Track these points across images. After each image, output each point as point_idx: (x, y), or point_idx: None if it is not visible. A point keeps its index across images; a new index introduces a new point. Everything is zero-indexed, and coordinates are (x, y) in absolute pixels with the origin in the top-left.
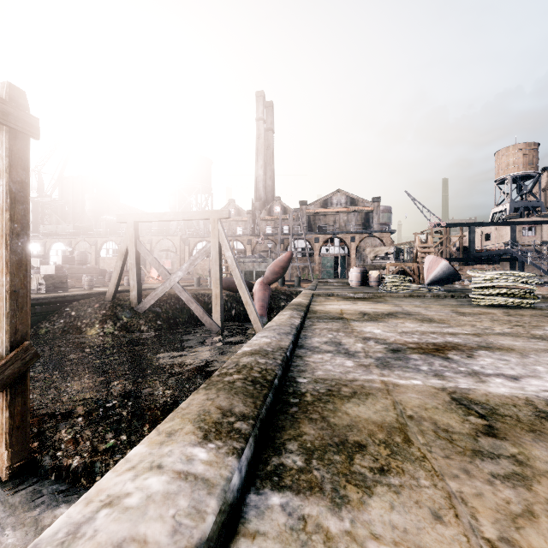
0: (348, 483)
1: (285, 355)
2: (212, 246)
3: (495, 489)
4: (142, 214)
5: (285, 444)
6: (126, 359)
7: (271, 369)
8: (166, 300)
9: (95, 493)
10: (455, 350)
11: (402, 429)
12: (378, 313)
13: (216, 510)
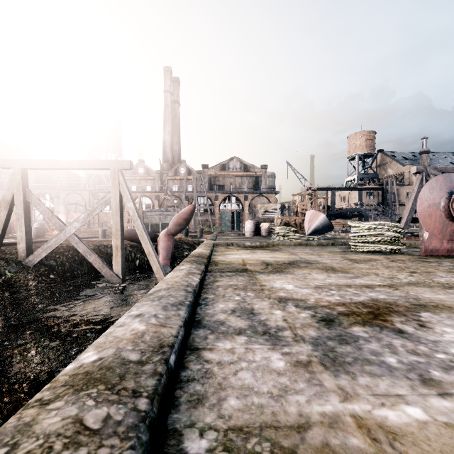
0: None
1: (164, 370)
2: (112, 196)
3: None
4: (31, 160)
5: None
6: (1, 321)
7: None
8: (63, 253)
9: None
10: (395, 314)
11: None
12: (279, 263)
13: None
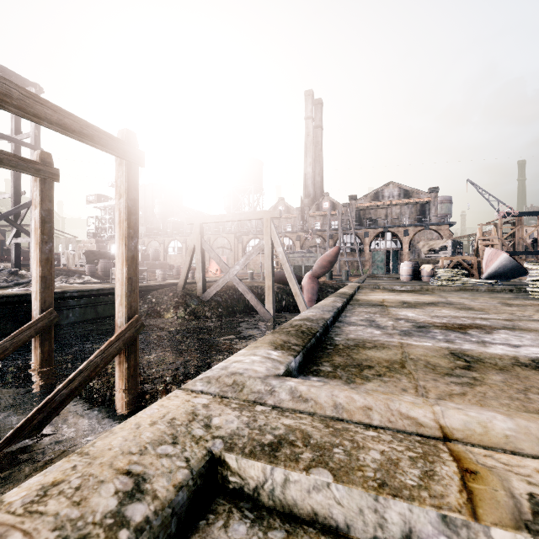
0: (356, 377)
1: (326, 323)
2: (265, 242)
3: (448, 386)
4: (206, 216)
5: (322, 363)
6: (195, 338)
7: (314, 328)
8: (225, 291)
9: (228, 360)
10: (476, 329)
11: (401, 363)
12: (418, 302)
13: (284, 369)
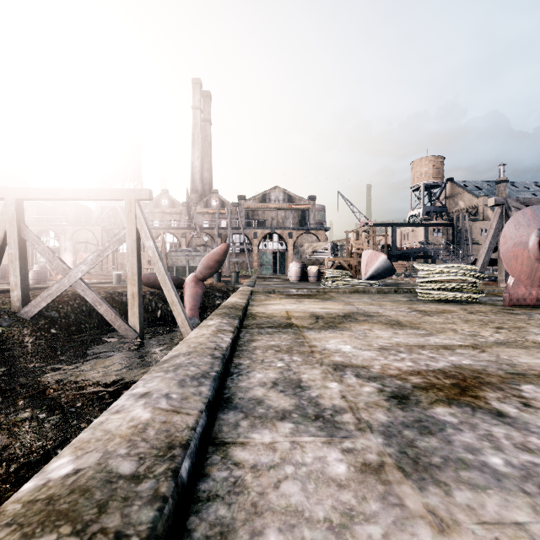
0: None
1: (171, 489)
2: (128, 233)
3: None
4: (28, 189)
5: None
6: None
7: None
8: (67, 302)
9: None
10: (487, 387)
11: None
12: (332, 316)
13: None
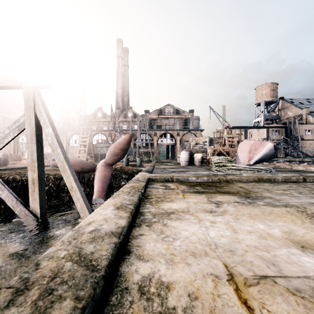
0: None
1: None
2: (26, 120)
3: None
4: None
5: None
6: None
7: None
8: None
9: None
10: None
11: None
12: None
13: None
